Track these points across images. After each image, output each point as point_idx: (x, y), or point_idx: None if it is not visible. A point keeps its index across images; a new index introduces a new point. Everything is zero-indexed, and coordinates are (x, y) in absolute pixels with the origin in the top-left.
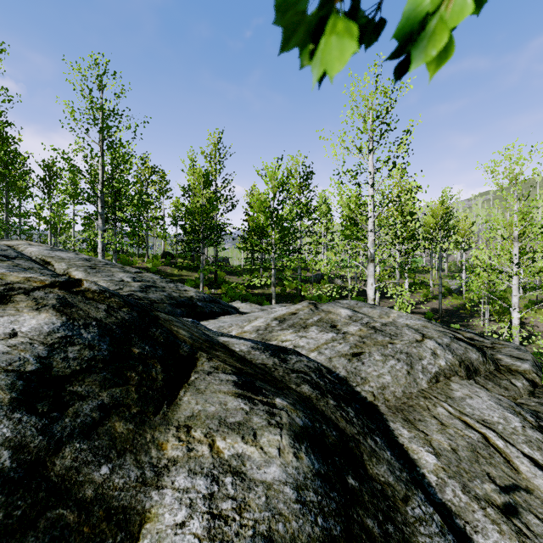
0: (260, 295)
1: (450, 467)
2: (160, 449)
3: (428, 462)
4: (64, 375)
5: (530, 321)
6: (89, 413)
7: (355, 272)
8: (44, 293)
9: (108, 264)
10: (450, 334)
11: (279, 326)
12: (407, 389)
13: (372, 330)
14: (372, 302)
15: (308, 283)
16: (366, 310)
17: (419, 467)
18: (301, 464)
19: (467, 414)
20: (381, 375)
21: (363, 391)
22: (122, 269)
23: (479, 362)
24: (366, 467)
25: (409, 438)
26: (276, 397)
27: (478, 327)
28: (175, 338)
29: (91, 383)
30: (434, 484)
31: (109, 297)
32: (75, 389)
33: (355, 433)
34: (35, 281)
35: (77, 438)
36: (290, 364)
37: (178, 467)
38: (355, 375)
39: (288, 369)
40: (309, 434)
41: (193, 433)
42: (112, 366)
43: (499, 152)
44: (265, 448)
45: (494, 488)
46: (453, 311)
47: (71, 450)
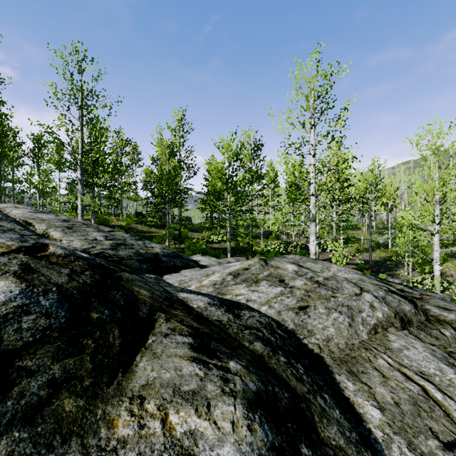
0: (217, 249)
1: (394, 423)
2: (111, 426)
3: (373, 417)
4: (14, 349)
5: (446, 271)
6: (36, 391)
7: (298, 229)
8: (8, 258)
9: (84, 224)
10: (384, 287)
11: (233, 280)
12: (349, 340)
13: (316, 284)
14: (314, 256)
15: (258, 239)
16: (309, 264)
17: (365, 421)
18: (255, 438)
19: (406, 366)
20: (325, 327)
21: (310, 343)
22: (97, 228)
23: (412, 313)
24: (318, 431)
25: (354, 391)
26: (230, 360)
27: (402, 276)
28: (135, 300)
29: (43, 356)
30: (381, 440)
31: (73, 261)
32: (24, 364)
33: (306, 391)
34: (1, 246)
35: (18, 425)
36: (243, 320)
37: (127, 451)
38: (302, 328)
39: (242, 325)
40: (262, 400)
41: (147, 405)
42: (68, 334)
43: (423, 127)
44: (218, 422)
45: (438, 444)
46: (381, 262)
47: (8, 443)
